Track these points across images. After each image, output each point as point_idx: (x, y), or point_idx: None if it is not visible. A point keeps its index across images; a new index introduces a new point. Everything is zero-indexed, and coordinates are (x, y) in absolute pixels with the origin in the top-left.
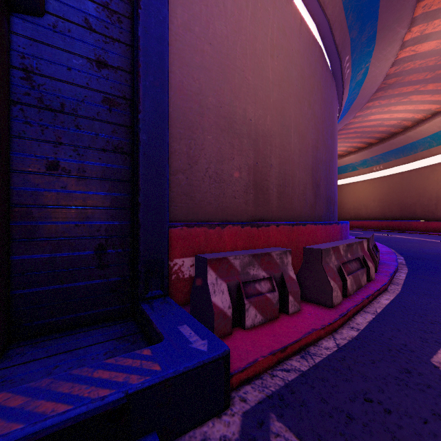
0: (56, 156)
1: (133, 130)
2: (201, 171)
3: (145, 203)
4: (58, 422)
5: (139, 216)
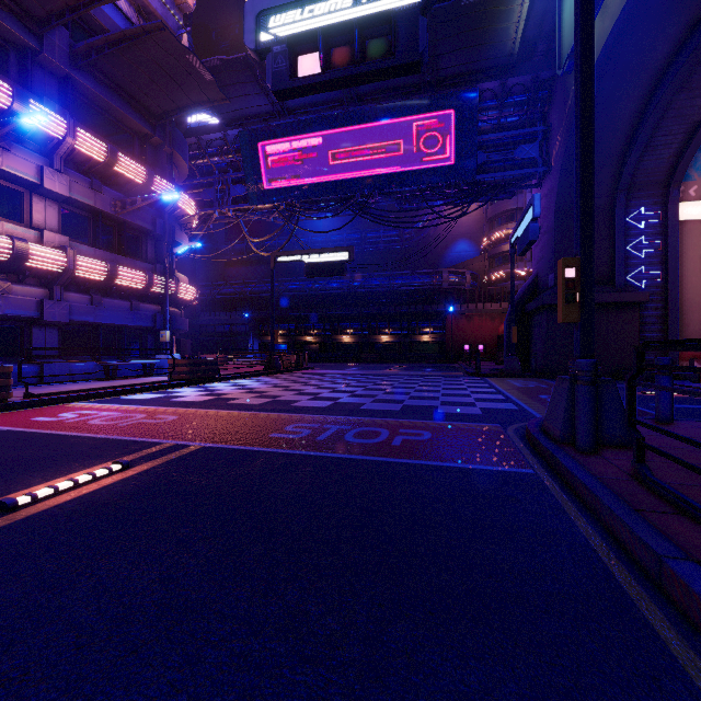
0: (644, 334)
1: (665, 324)
2: (690, 330)
3: None
4: None
5: None
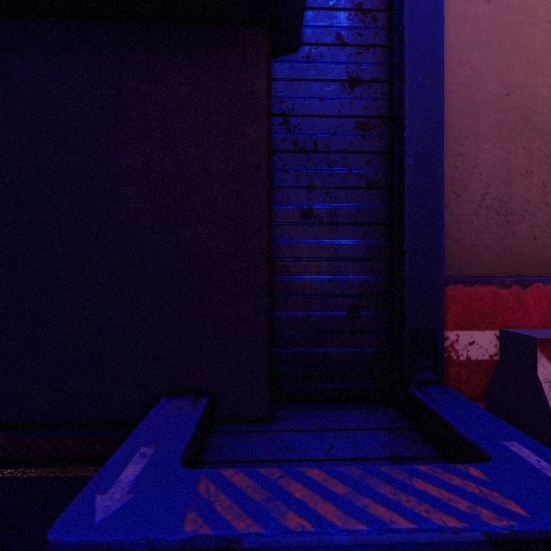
0: (309, 202)
1: (391, 156)
2: (473, 201)
3: (411, 252)
4: (407, 543)
5: (404, 269)
